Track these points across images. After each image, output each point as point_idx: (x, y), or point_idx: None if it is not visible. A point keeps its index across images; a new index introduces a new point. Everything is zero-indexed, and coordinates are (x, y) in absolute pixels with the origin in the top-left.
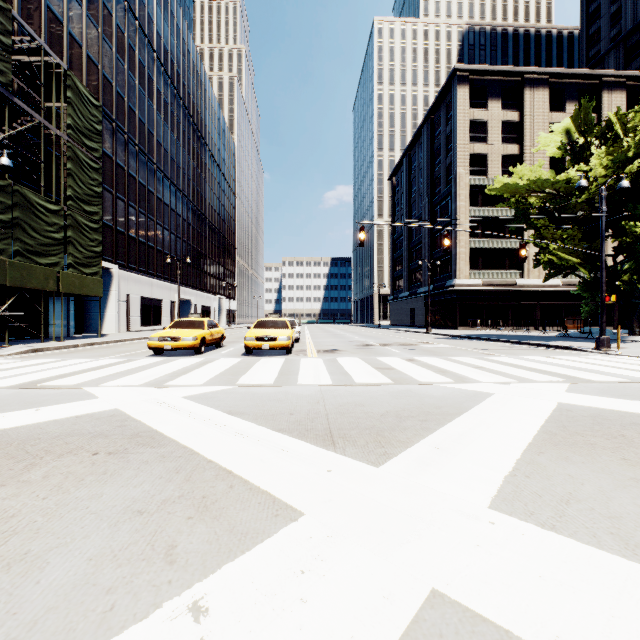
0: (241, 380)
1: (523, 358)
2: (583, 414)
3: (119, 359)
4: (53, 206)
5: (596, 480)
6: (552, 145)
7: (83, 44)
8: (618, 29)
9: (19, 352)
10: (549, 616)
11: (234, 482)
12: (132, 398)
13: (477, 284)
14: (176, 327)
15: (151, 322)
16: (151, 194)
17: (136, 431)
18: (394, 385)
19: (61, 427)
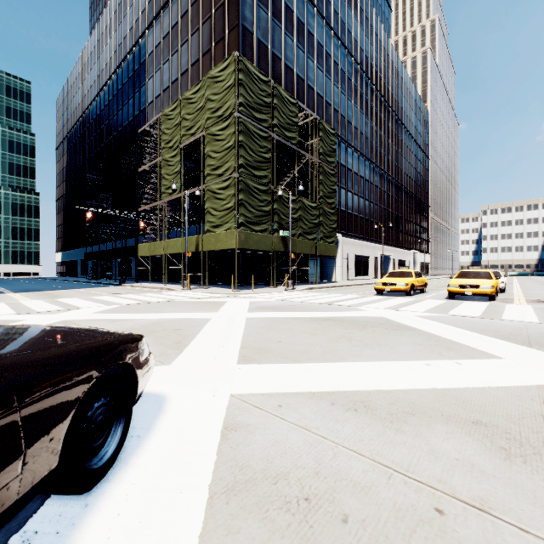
0: (451, 312)
1: None
2: None
3: (358, 295)
4: (314, 204)
5: None
6: None
7: (323, 95)
8: None
9: (304, 289)
10: None
11: (462, 346)
12: (384, 313)
13: None
14: (391, 276)
15: (361, 273)
16: (361, 179)
17: (398, 325)
18: None
19: (361, 319)
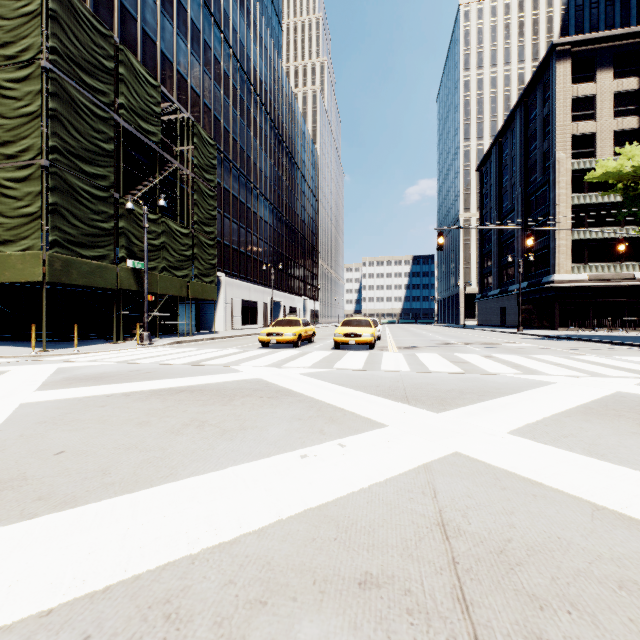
0: (336, 366)
1: (615, 358)
2: (634, 399)
3: (239, 349)
4: (185, 230)
5: (600, 431)
6: None
7: (201, 94)
8: None
9: (169, 343)
10: (514, 462)
11: (346, 413)
12: (265, 373)
13: (581, 279)
14: (278, 325)
15: (249, 321)
16: (249, 210)
17: (277, 389)
18: (464, 374)
19: (232, 385)
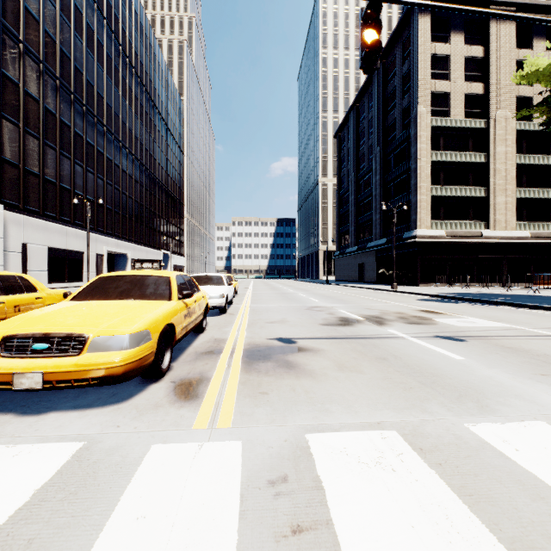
0: None
1: None
2: None
3: None
4: None
5: None
6: None
7: None
8: None
9: None
10: None
11: None
12: None
13: (440, 235)
14: None
15: (65, 278)
16: (66, 127)
17: None
18: None
19: None
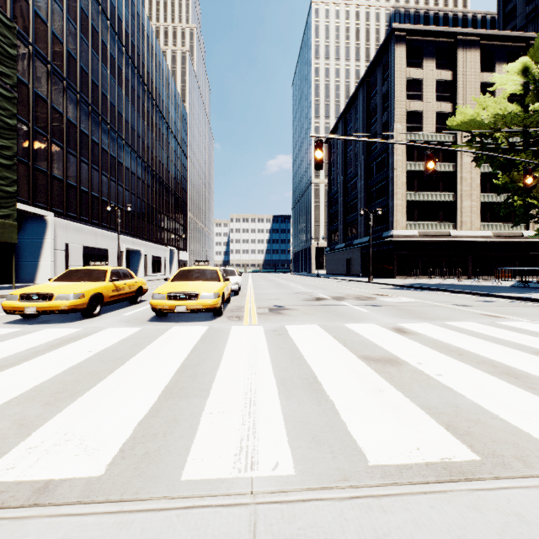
0: (27, 442)
1: None
2: None
3: None
4: None
5: None
6: (513, 80)
7: None
8: (533, 6)
9: None
10: None
11: None
12: None
13: (413, 235)
14: (64, 279)
15: None
16: (95, 144)
17: None
18: (497, 480)
19: None
